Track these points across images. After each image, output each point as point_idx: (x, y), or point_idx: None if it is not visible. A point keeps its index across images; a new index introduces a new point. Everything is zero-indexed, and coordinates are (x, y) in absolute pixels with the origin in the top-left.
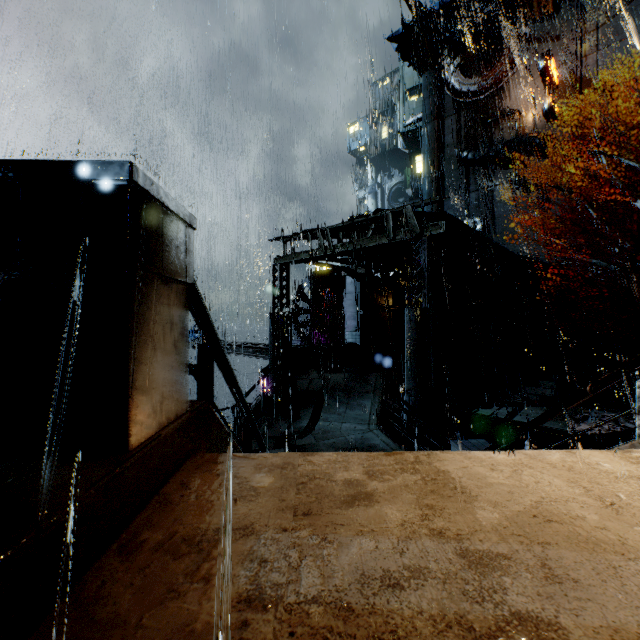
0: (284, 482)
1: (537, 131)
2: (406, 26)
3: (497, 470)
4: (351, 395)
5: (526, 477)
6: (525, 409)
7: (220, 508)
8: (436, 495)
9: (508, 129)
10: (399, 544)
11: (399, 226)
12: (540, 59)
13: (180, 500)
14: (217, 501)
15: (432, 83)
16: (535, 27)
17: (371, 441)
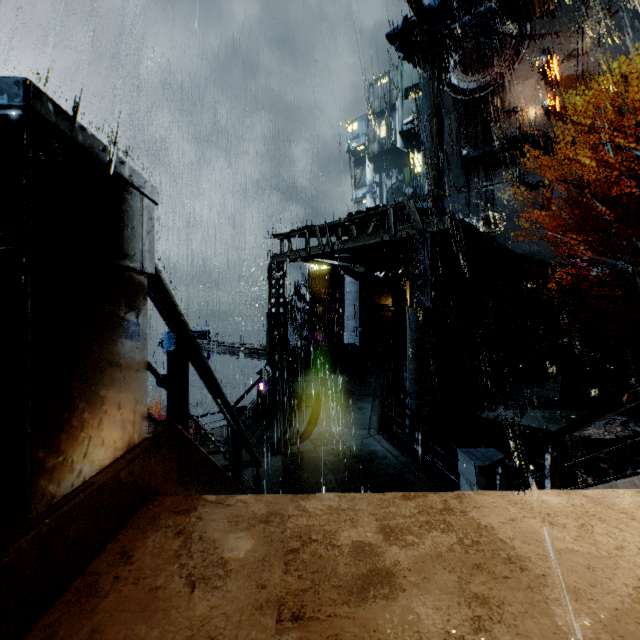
0: (267, 549)
1: (538, 129)
2: (405, 22)
3: (558, 525)
4: (350, 398)
5: (602, 538)
6: (530, 412)
7: (167, 605)
8: (485, 575)
9: (508, 127)
10: None
11: (399, 224)
12: (541, 55)
13: (111, 587)
14: (165, 589)
15: (431, 80)
16: (536, 23)
17: (372, 447)
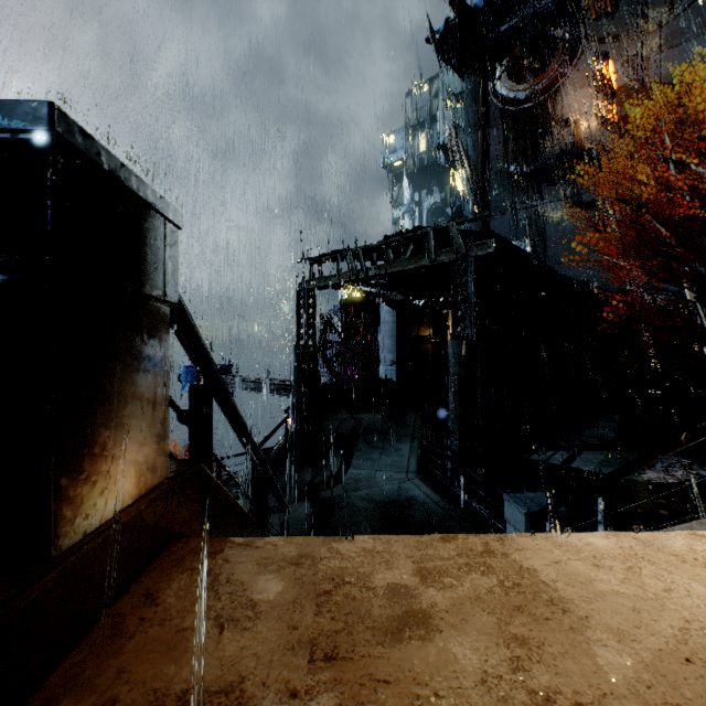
0: (298, 591)
1: (593, 142)
2: (447, 25)
3: (604, 567)
4: (386, 438)
5: (649, 580)
6: (583, 454)
7: (195, 645)
8: (526, 616)
9: (561, 140)
10: None
11: (440, 247)
12: (597, 61)
13: (137, 628)
14: (193, 630)
15: (476, 89)
16: (591, 26)
17: (410, 492)
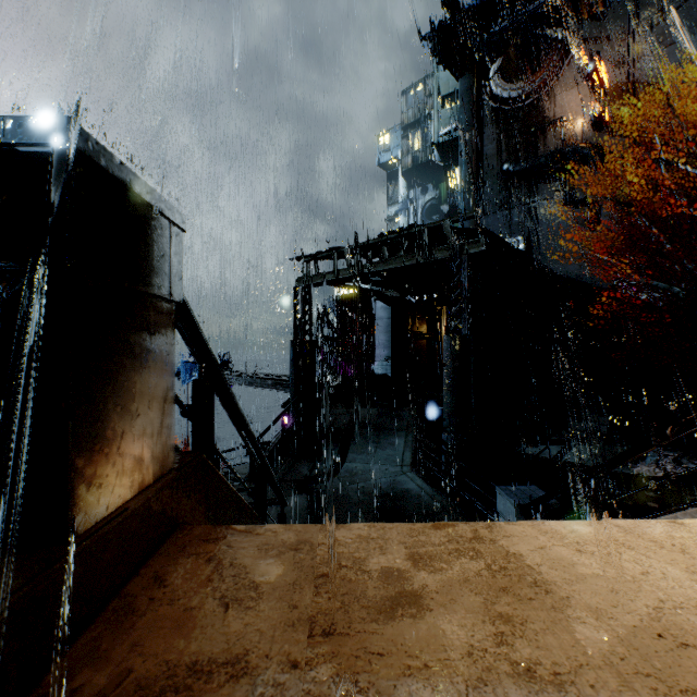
0: (297, 574)
1: (585, 141)
2: (441, 25)
3: (586, 552)
4: (382, 433)
5: (628, 564)
6: (575, 448)
7: (203, 622)
8: (511, 597)
9: (553, 139)
10: (469, 695)
11: (435, 244)
12: (589, 61)
13: (147, 607)
14: (200, 609)
15: (470, 88)
16: (583, 27)
17: (404, 485)
